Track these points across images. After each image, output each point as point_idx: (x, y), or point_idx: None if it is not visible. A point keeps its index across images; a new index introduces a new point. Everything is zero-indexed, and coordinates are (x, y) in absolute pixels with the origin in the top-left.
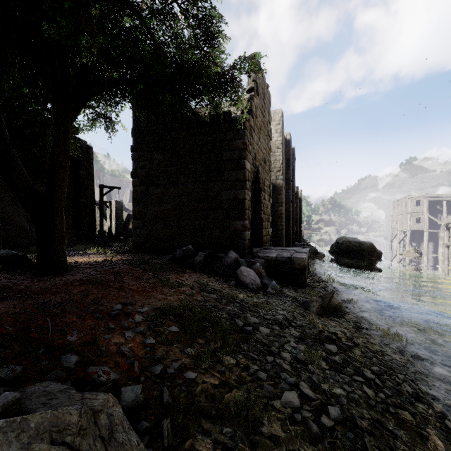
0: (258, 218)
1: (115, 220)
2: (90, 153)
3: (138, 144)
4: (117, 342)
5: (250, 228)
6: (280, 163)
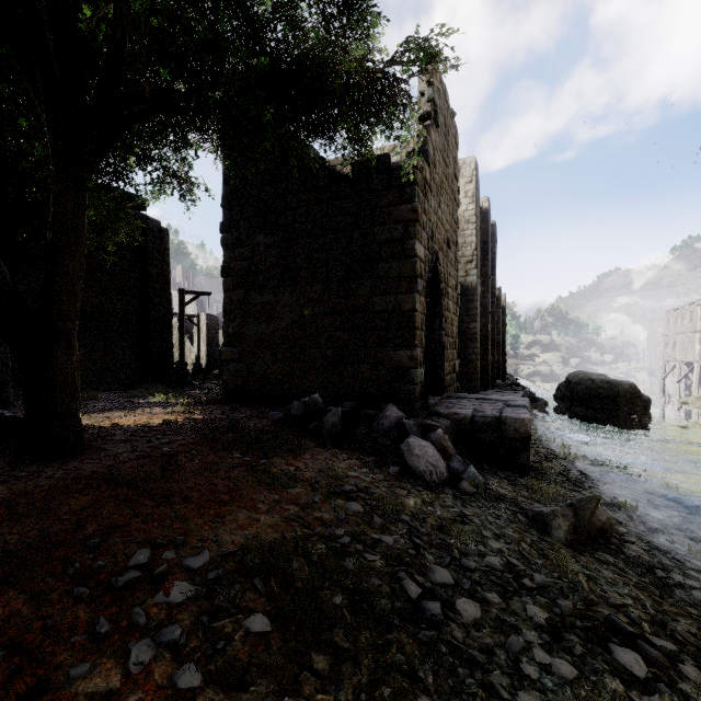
0: (438, 343)
1: (206, 344)
2: (164, 239)
3: (232, 220)
4: (100, 687)
5: (424, 362)
6: (472, 248)
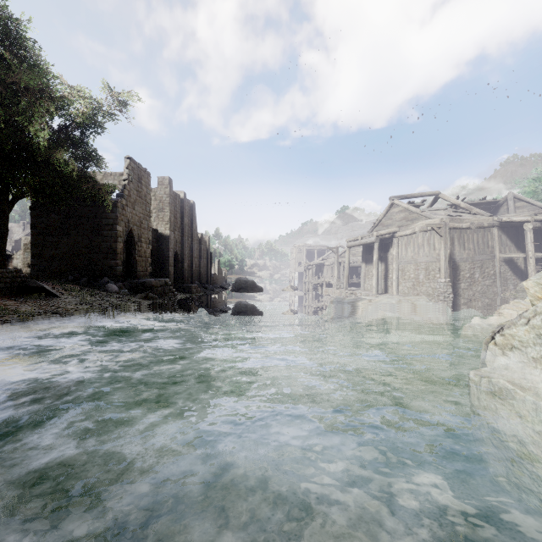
0: (134, 259)
1: None
2: None
3: (37, 206)
4: None
5: (123, 265)
6: (168, 218)
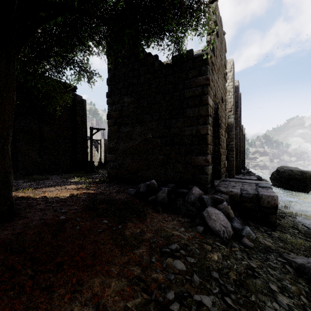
0: (217, 152)
1: (104, 152)
2: (84, 104)
3: (112, 91)
4: None
5: (211, 162)
6: (231, 104)
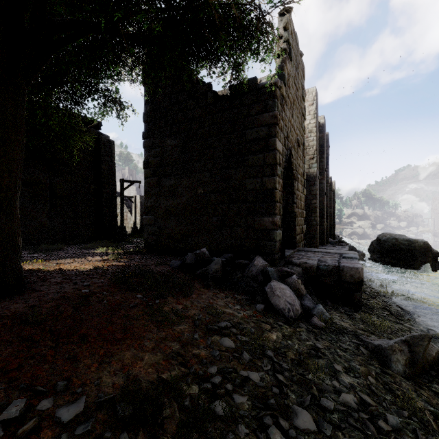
0: (291, 212)
1: (140, 215)
2: (111, 147)
3: (150, 130)
4: None
5: (281, 226)
6: (313, 149)
